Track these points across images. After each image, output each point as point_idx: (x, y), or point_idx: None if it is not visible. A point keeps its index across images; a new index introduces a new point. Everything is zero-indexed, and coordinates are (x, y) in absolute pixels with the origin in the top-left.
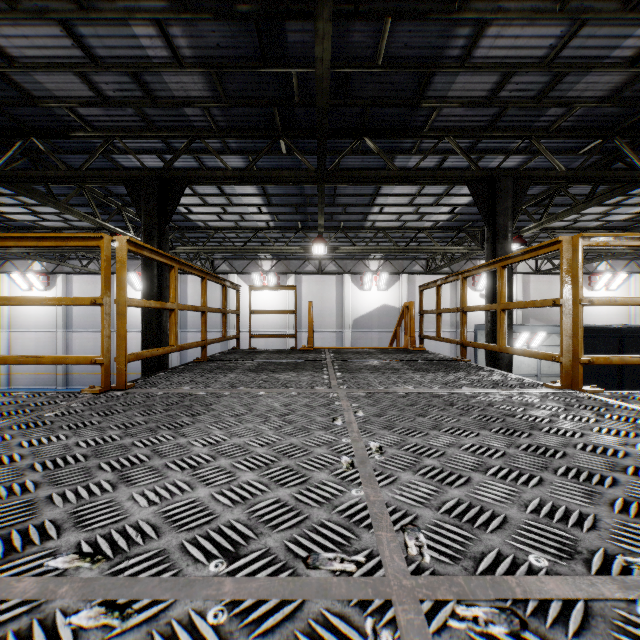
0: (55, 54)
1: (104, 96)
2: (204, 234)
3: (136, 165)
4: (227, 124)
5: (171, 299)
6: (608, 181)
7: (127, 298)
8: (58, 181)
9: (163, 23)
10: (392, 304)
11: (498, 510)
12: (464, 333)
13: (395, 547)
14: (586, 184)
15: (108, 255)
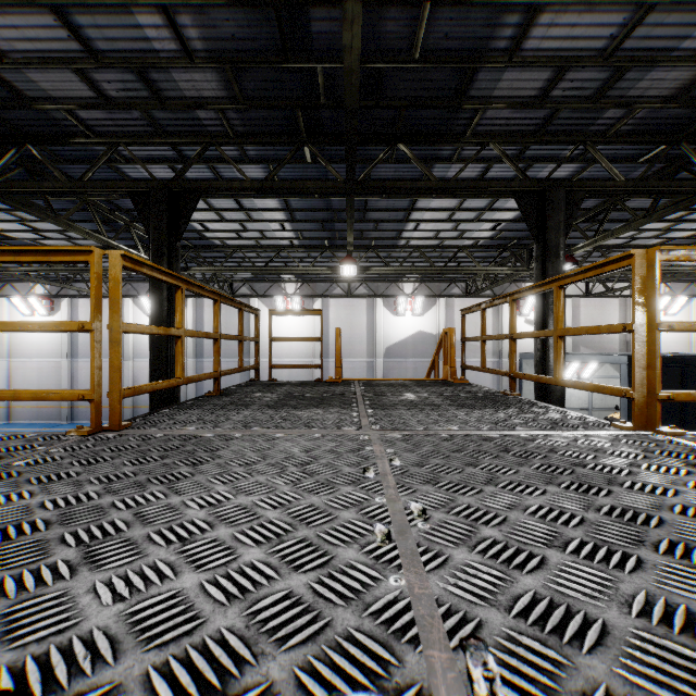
0: (49, 48)
1: (106, 97)
2: (222, 253)
3: (145, 176)
4: (245, 129)
5: (177, 324)
6: (673, 192)
7: (122, 323)
8: (56, 193)
9: (170, 11)
10: (428, 331)
11: (592, 612)
12: (513, 363)
13: (454, 679)
14: (645, 197)
15: (99, 272)
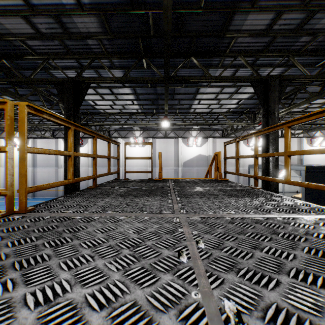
0: (8, 4)
1: (40, 32)
2: (104, 117)
3: (64, 76)
4: (112, 50)
5: (69, 149)
6: None
7: (27, 147)
8: (18, 84)
9: None
10: (204, 154)
11: None
12: (256, 171)
13: None
14: (316, 85)
15: (12, 115)
